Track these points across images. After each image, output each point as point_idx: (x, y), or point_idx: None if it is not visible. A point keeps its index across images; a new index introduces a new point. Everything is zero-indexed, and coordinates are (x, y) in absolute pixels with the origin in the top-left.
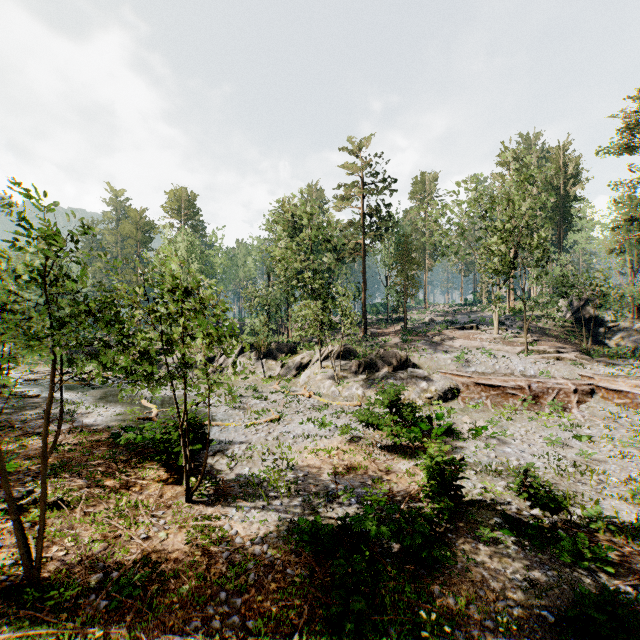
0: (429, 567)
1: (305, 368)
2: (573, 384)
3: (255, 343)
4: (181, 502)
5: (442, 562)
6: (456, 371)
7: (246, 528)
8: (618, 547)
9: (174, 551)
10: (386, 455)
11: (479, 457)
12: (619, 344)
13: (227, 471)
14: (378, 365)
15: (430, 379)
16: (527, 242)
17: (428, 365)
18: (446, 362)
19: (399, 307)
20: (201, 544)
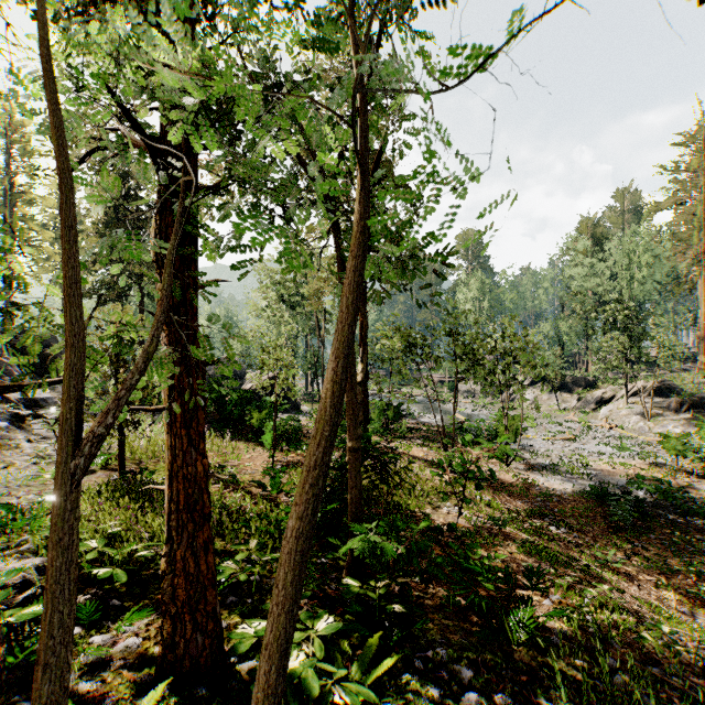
0: (700, 530)
1: (607, 403)
2: None
3: (547, 375)
4: (503, 465)
5: (702, 517)
6: None
7: (549, 484)
8: None
9: (506, 480)
10: (692, 479)
11: None
12: None
13: (531, 459)
14: None
15: None
16: None
17: None
18: None
19: None
20: (521, 481)
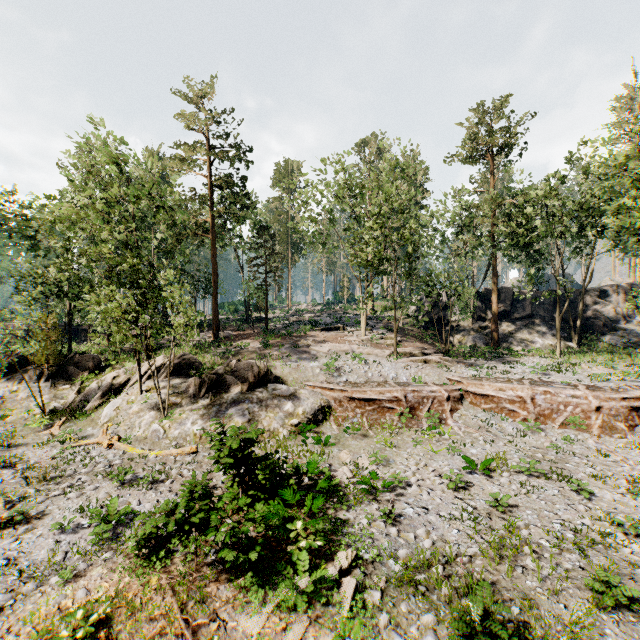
0: None
1: (118, 392)
2: (446, 391)
3: (32, 357)
4: None
5: None
6: (326, 383)
7: None
8: None
9: None
10: (222, 585)
11: (377, 541)
12: (462, 343)
13: None
14: (228, 383)
15: (297, 397)
16: (399, 233)
17: (294, 377)
18: (315, 372)
19: (260, 305)
20: None
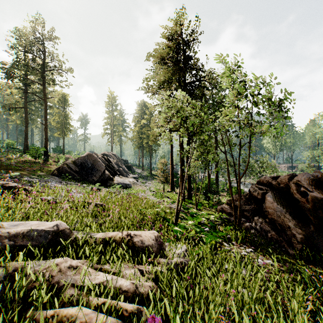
0: None
1: None
2: None
3: None
4: None
5: None
6: None
7: None
8: None
9: None
10: None
11: None
12: None
13: None
14: None
15: None
16: None
17: None
18: None
19: None
20: None
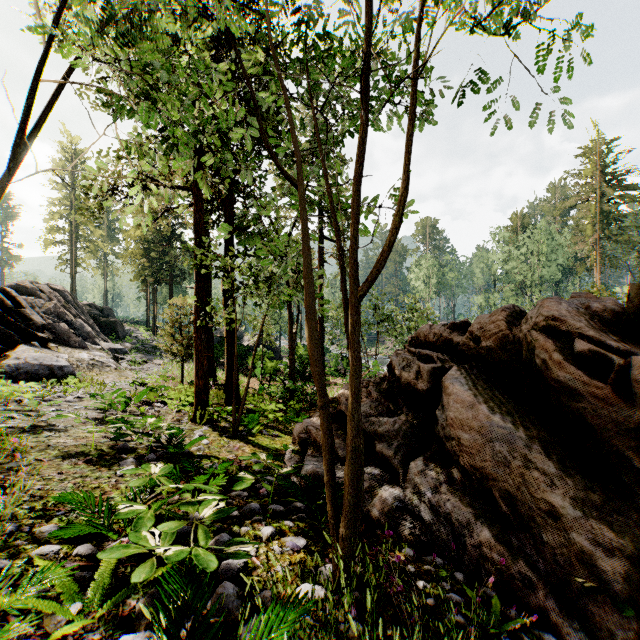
0: None
1: None
2: None
3: None
4: None
5: None
6: None
7: None
8: None
9: None
10: None
11: None
12: None
13: None
14: None
15: None
16: None
17: None
18: None
19: None
20: None
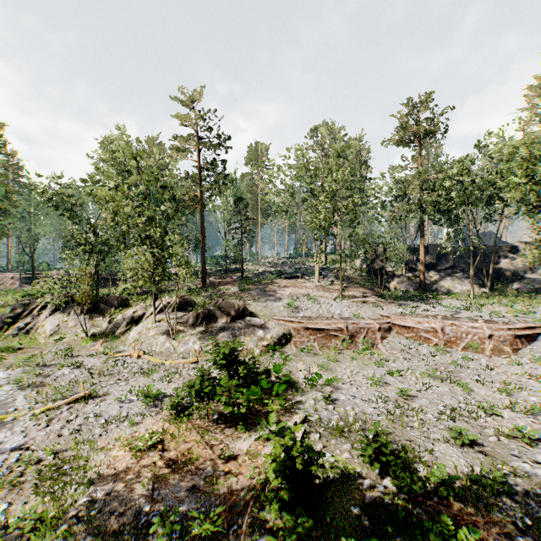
0: None
1: (137, 322)
2: (378, 323)
3: (76, 297)
4: None
5: None
6: (288, 317)
7: None
8: (471, 515)
9: None
10: (224, 429)
11: (319, 412)
12: (397, 288)
13: None
14: (216, 316)
15: (266, 327)
16: (343, 204)
17: (264, 313)
18: (279, 309)
19: (237, 259)
20: None
